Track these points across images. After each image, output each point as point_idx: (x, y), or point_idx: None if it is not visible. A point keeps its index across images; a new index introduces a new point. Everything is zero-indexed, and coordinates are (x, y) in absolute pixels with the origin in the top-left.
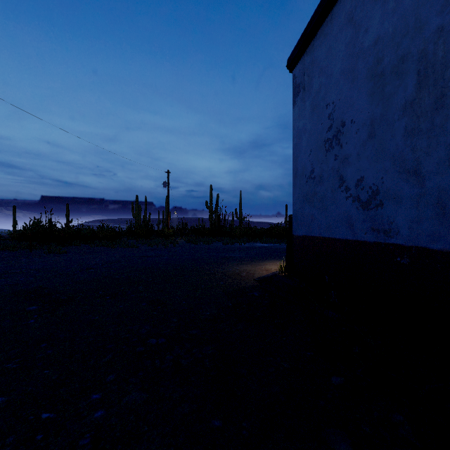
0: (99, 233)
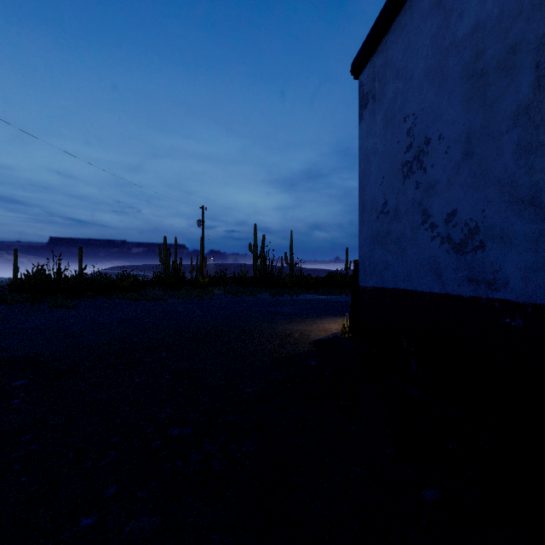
0: (118, 282)
